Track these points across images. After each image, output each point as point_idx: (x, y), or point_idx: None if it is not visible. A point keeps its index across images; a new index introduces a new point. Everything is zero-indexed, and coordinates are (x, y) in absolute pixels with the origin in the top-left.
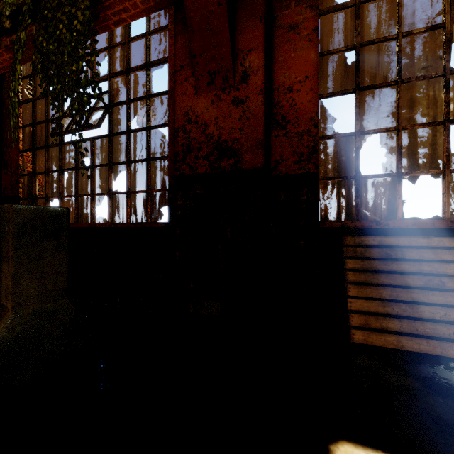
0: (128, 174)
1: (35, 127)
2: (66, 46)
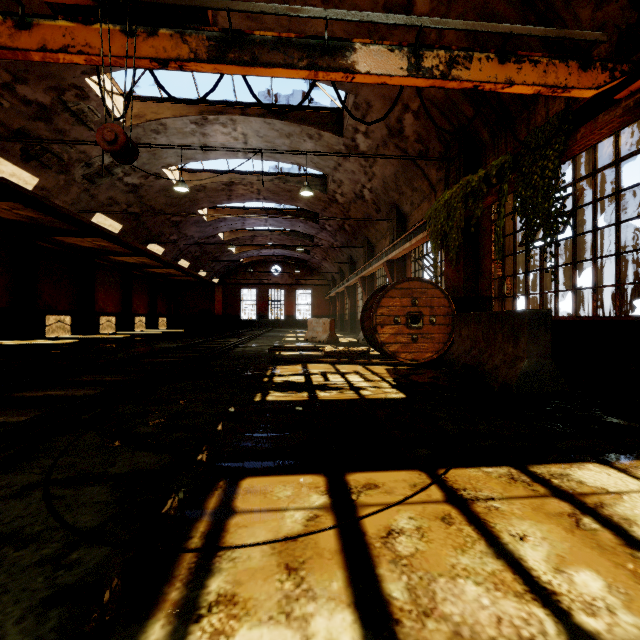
0: (594, 271)
1: (503, 239)
2: (539, 191)
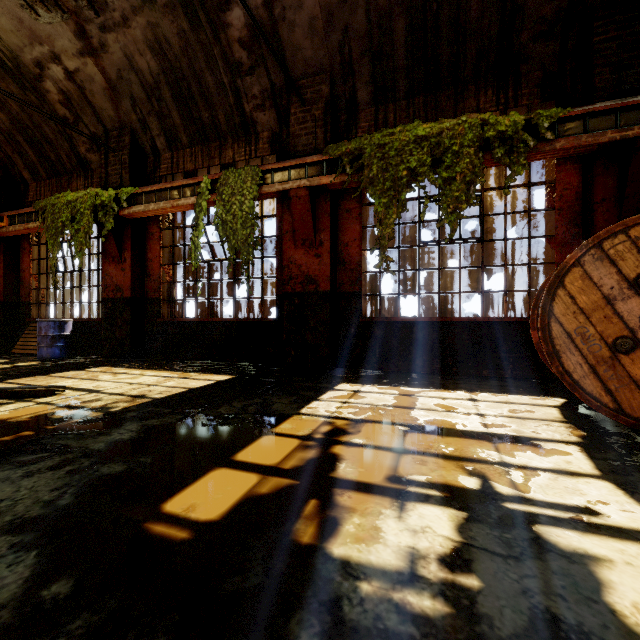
0: None
1: None
2: None
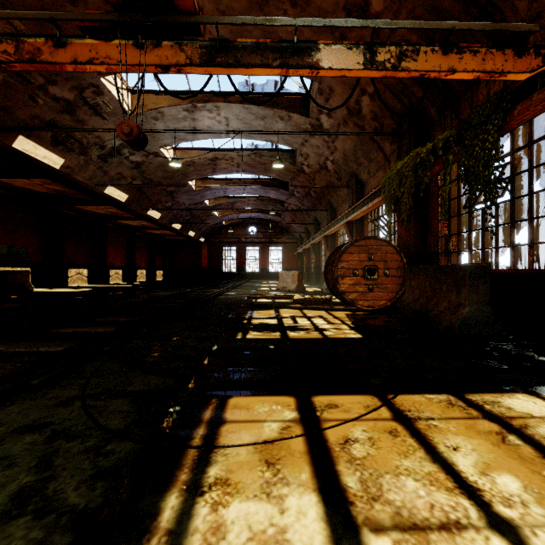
0: (530, 229)
1: (449, 202)
2: (480, 161)
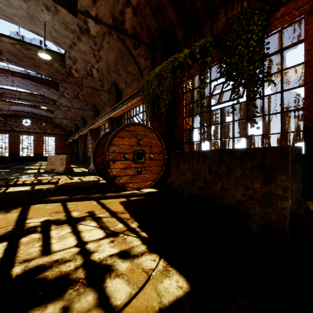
0: (263, 123)
1: (192, 104)
2: (244, 57)
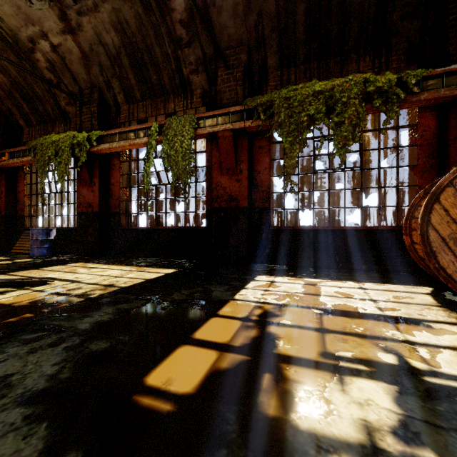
0: None
1: None
2: None
